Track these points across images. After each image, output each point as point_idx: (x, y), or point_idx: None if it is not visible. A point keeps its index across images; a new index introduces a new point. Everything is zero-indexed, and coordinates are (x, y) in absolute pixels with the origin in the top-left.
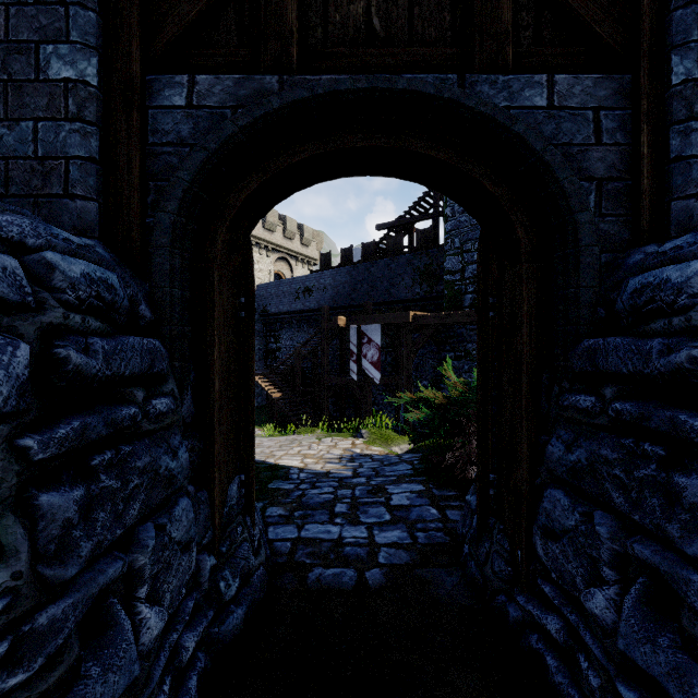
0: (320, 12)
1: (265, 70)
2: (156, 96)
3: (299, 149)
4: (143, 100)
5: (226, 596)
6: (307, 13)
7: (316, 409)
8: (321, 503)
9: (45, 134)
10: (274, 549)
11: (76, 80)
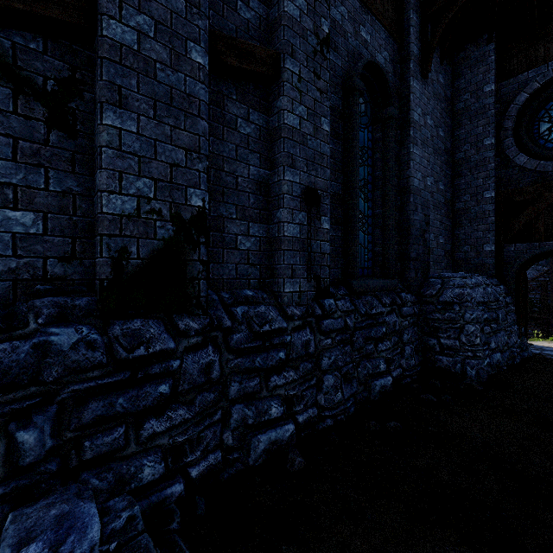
0: (550, 226)
1: (534, 241)
2: (506, 249)
3: (543, 256)
4: (503, 250)
5: (523, 349)
6: (546, 226)
7: (545, 333)
8: (550, 350)
9: (484, 260)
10: (532, 352)
11: (491, 250)
